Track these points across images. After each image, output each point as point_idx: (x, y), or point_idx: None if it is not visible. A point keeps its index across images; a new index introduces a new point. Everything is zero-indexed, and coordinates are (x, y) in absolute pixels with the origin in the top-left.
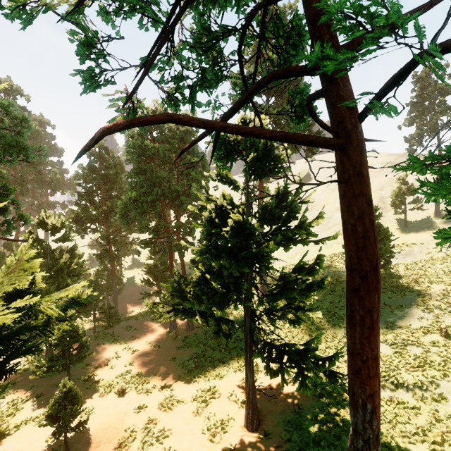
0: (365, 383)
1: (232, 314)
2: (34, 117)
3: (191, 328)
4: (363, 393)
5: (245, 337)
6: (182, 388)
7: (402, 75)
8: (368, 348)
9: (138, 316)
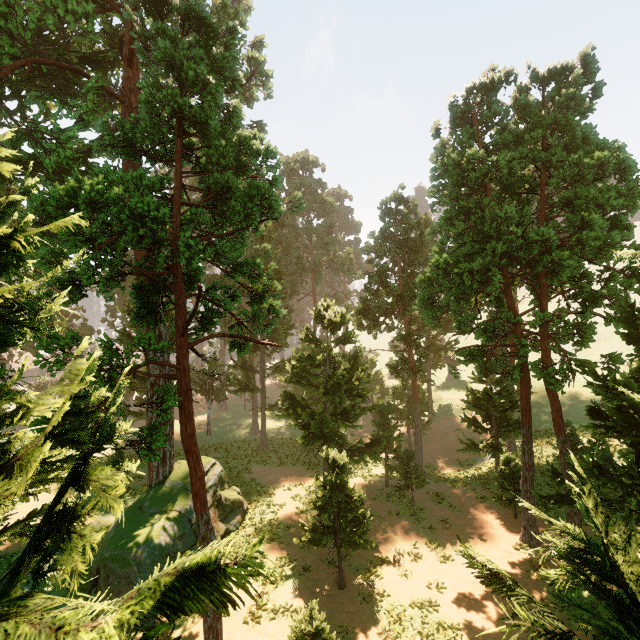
0: None
1: None
2: (332, 192)
3: None
4: None
5: None
6: None
7: None
8: None
9: (455, 480)
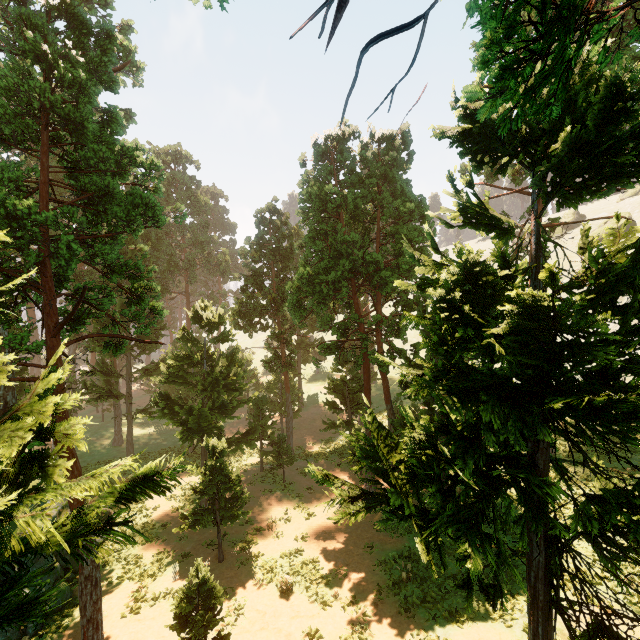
0: None
1: None
2: (207, 189)
3: None
4: None
5: (531, 585)
6: (384, 618)
7: None
8: None
9: (319, 455)
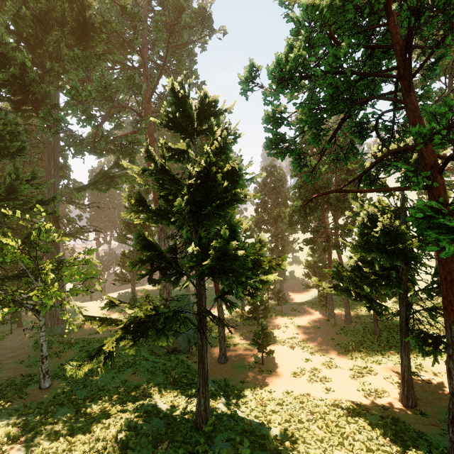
0: (450, 314)
1: (396, 319)
2: None
3: (349, 321)
4: (449, 319)
5: (400, 324)
6: (340, 360)
7: (447, 160)
8: (451, 294)
9: (299, 303)
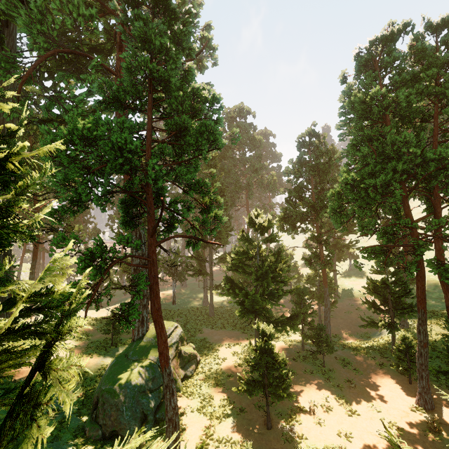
0: None
1: None
2: (260, 132)
3: None
4: None
5: None
6: None
7: None
8: None
9: (357, 348)
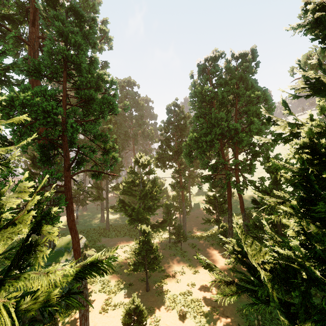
0: None
1: None
2: (143, 98)
3: None
4: None
5: None
6: None
7: None
8: None
9: (200, 237)
